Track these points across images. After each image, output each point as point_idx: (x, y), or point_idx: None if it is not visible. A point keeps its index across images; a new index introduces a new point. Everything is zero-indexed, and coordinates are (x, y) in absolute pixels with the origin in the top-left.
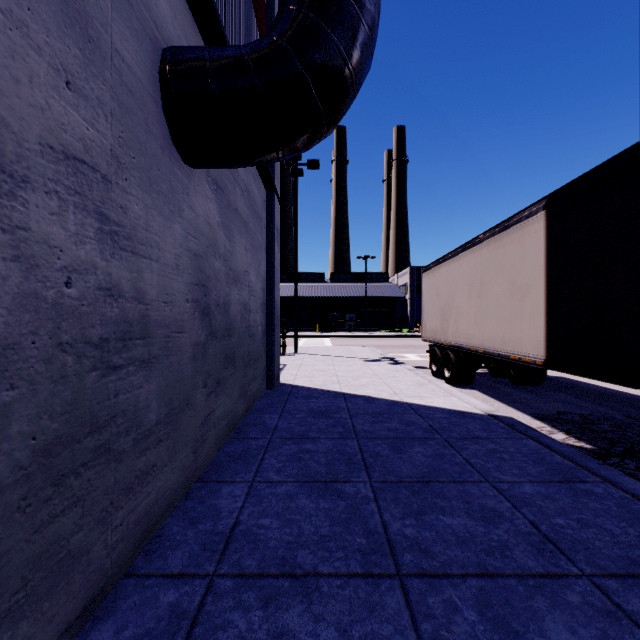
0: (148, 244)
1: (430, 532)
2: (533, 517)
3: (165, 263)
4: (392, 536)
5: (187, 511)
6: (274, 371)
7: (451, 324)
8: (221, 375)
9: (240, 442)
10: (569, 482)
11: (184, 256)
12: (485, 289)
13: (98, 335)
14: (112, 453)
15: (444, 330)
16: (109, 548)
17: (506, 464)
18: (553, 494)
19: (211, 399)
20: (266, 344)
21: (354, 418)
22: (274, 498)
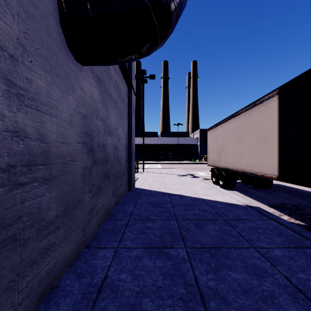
0: (49, 106)
1: (224, 284)
2: (285, 273)
3: (62, 119)
4: (201, 287)
5: (76, 268)
6: (132, 181)
7: (223, 157)
8: (101, 185)
9: (112, 222)
10: (301, 248)
11: (76, 116)
12: (242, 138)
13: (5, 162)
14: (18, 241)
15: (219, 160)
16: (16, 305)
17: (262, 236)
18: (293, 256)
19: (94, 199)
20: (127, 167)
21: (174, 207)
22: (129, 259)
